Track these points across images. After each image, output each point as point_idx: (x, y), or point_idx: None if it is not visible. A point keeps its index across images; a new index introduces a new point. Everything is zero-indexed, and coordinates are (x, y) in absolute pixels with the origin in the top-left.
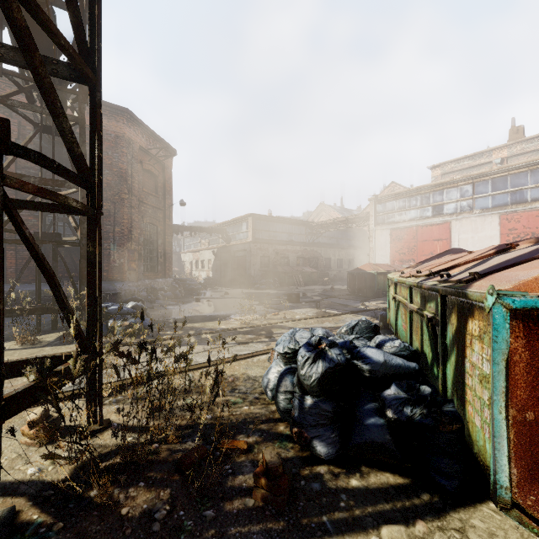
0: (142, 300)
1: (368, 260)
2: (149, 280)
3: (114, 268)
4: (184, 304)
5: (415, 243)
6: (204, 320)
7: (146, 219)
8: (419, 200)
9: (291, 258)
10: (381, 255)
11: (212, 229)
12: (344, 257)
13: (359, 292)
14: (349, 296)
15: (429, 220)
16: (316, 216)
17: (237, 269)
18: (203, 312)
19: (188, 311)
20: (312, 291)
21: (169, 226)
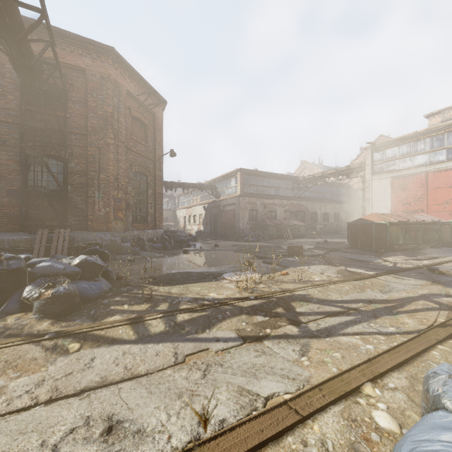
0: (105, 252)
1: (353, 214)
2: (138, 230)
3: (99, 217)
4: (170, 256)
5: (424, 192)
6: (188, 280)
7: (134, 168)
8: (429, 144)
9: (279, 211)
10: (380, 206)
11: (203, 185)
12: (330, 211)
13: (363, 245)
14: (352, 249)
15: (444, 164)
16: (299, 173)
17: (226, 222)
18: (189, 268)
19: (172, 265)
20: (306, 244)
21: (160, 177)
